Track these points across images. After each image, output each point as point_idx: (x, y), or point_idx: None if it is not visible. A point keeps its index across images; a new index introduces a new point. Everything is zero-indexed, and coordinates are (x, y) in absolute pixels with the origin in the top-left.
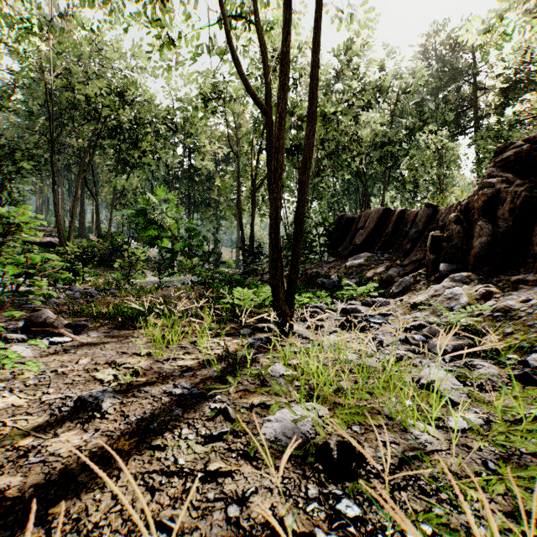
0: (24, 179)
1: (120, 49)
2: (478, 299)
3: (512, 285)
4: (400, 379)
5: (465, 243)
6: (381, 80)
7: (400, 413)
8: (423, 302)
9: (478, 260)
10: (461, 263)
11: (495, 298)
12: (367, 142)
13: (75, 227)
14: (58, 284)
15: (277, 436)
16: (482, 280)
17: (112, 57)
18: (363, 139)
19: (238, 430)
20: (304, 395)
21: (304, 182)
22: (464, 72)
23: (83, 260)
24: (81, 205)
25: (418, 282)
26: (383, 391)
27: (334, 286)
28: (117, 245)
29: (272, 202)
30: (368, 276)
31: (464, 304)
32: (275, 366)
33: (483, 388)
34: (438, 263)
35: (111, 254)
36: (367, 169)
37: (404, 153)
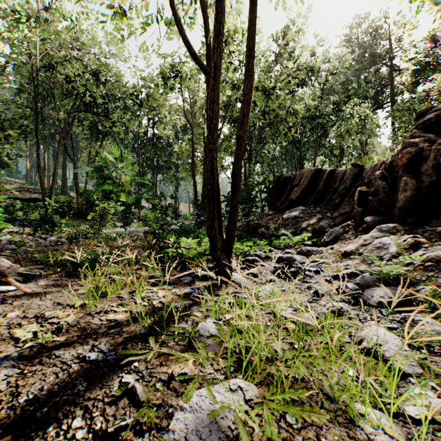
0: (11, 145)
1: (94, 37)
2: (406, 249)
3: (438, 235)
4: (341, 343)
5: (389, 197)
6: (313, 62)
7: (347, 400)
8: (353, 251)
9: (403, 212)
10: (386, 215)
11: (423, 248)
12: (301, 114)
13: (59, 186)
14: (37, 233)
15: (188, 436)
16: (408, 231)
17: (86, 42)
18: (298, 112)
19: (143, 422)
20: (232, 362)
21: (242, 136)
22: (382, 57)
23: (60, 213)
24: (64, 168)
25: (347, 232)
26: (323, 361)
27: (272, 235)
28: (92, 201)
29: (207, 153)
30: (302, 227)
31: (393, 253)
32: (206, 322)
33: (430, 350)
34: (365, 215)
35: (87, 208)
36: (301, 138)
37: (332, 123)
